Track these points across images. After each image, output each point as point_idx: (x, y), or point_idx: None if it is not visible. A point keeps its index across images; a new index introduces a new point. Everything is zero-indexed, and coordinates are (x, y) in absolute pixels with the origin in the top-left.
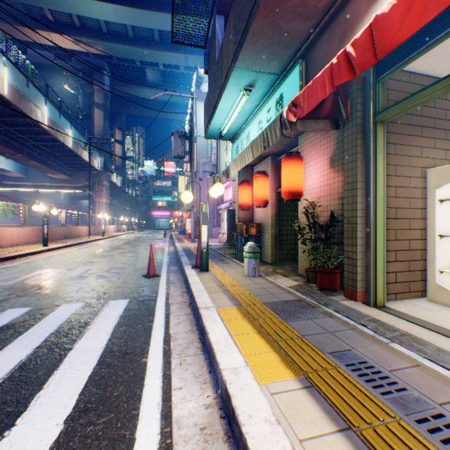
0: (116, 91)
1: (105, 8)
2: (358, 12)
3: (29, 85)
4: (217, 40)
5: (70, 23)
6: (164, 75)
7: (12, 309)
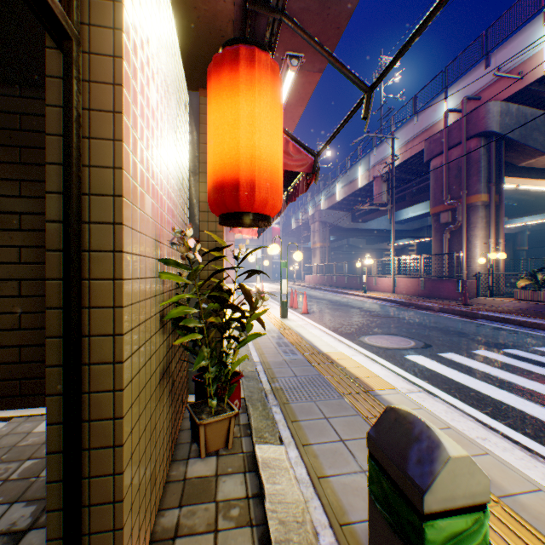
0: None
1: None
2: None
3: None
4: None
5: None
6: None
7: None
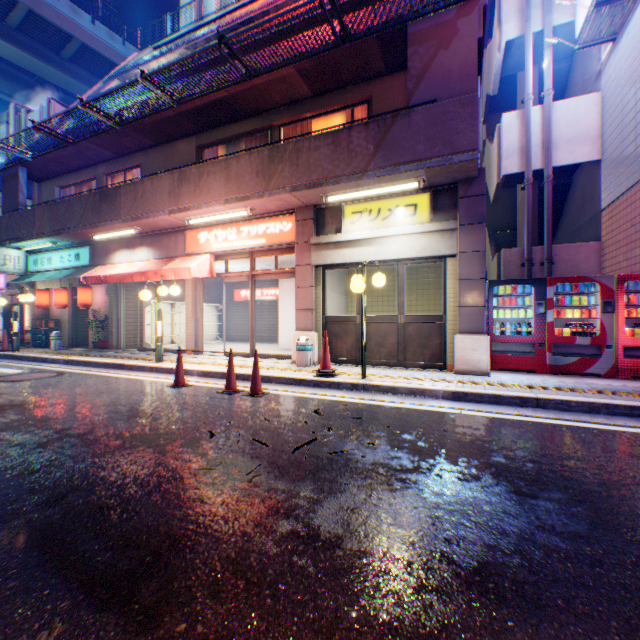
0: None
1: None
2: (112, 249)
3: None
4: (22, 185)
5: None
6: None
7: None
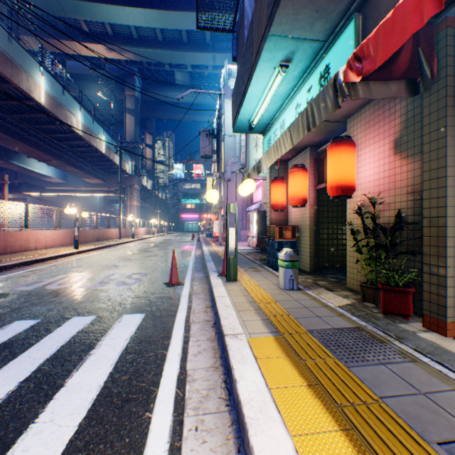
0: (146, 96)
1: (134, 13)
2: None
3: (64, 93)
4: (246, 18)
5: (103, 32)
6: (192, 77)
7: (19, 321)
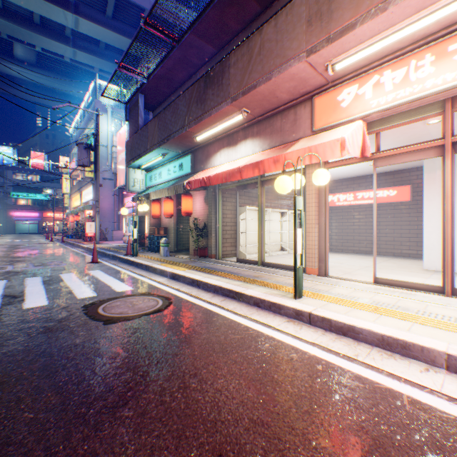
0: None
1: None
2: (211, 152)
3: None
4: (140, 109)
5: None
6: (40, 56)
7: (29, 278)
